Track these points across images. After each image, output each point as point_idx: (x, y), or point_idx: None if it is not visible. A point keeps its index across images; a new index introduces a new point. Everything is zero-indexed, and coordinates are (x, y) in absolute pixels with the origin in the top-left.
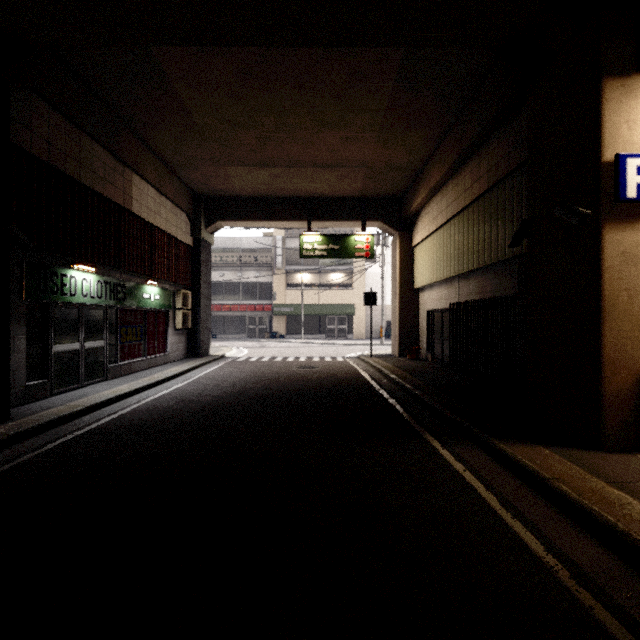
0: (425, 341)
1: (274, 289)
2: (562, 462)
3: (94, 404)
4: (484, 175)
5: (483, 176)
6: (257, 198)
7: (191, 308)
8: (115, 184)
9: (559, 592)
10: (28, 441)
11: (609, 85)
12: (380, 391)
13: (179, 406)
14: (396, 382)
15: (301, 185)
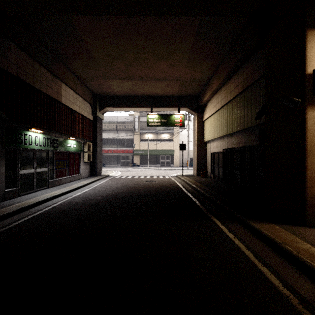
0: (210, 168)
1: (134, 142)
2: (286, 233)
3: (40, 201)
4: (240, 83)
5: (240, 84)
6: (125, 96)
7: (92, 151)
8: (52, 88)
9: (293, 313)
10: (3, 221)
11: (310, 33)
12: (187, 194)
13: (84, 202)
14: (196, 189)
15: (147, 89)
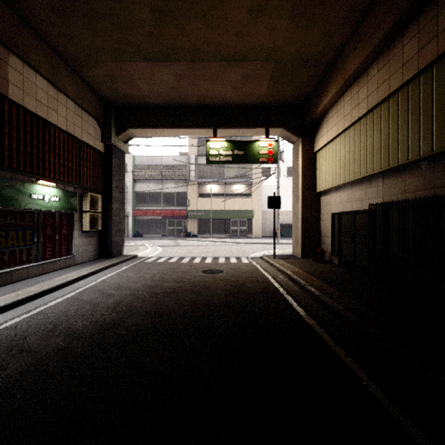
0: (329, 243)
1: (188, 197)
2: None
3: None
4: None
5: None
6: (166, 106)
7: (103, 211)
8: None
9: None
10: None
11: None
12: (309, 321)
13: None
14: (322, 301)
15: (207, 88)
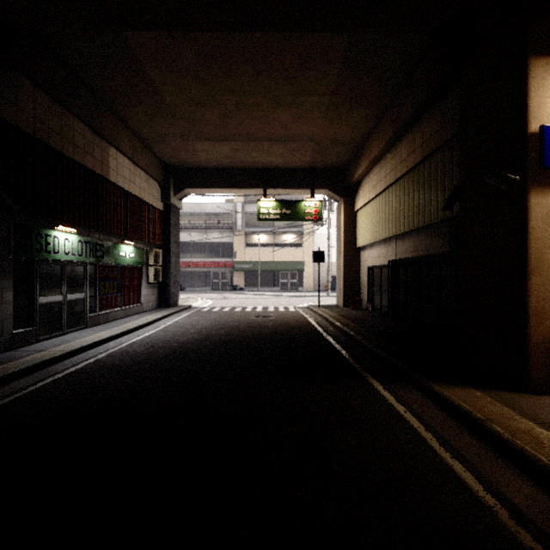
0: (366, 293)
1: (235, 248)
2: (493, 403)
3: (74, 350)
4: (419, 147)
5: (418, 148)
6: (219, 169)
7: (162, 264)
8: (94, 155)
9: (500, 532)
10: (12, 384)
11: (534, 63)
12: (327, 338)
13: (149, 351)
14: (341, 329)
15: (258, 157)
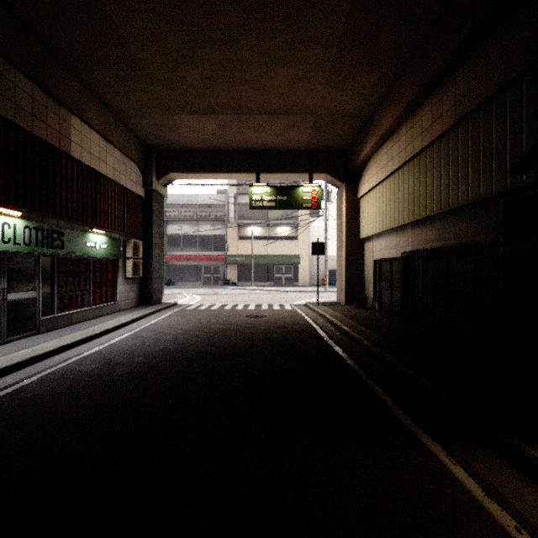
0: (372, 290)
1: (227, 241)
2: None
3: None
4: (449, 109)
5: (448, 110)
6: (207, 151)
7: (143, 257)
8: (48, 123)
9: None
10: None
11: None
12: (335, 348)
13: (101, 371)
14: (350, 336)
15: (250, 136)
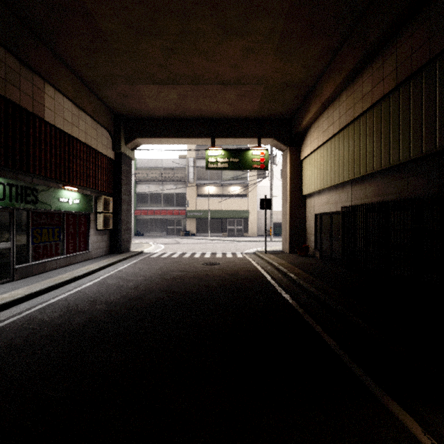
0: (313, 240)
1: (187, 198)
2: None
3: None
4: (391, 73)
5: (389, 74)
6: (169, 119)
7: (113, 212)
8: (21, 88)
9: None
10: None
11: None
12: (284, 295)
13: (61, 320)
14: (297, 283)
15: (206, 105)
